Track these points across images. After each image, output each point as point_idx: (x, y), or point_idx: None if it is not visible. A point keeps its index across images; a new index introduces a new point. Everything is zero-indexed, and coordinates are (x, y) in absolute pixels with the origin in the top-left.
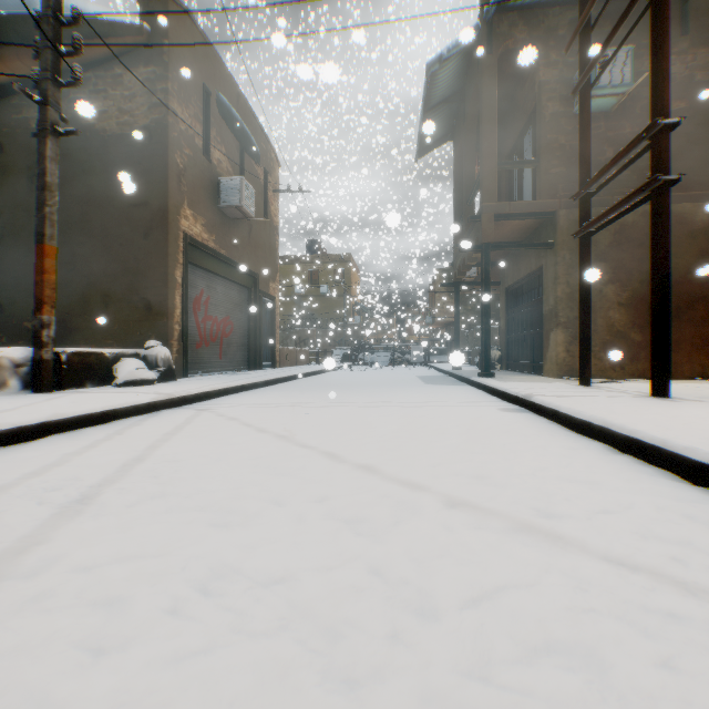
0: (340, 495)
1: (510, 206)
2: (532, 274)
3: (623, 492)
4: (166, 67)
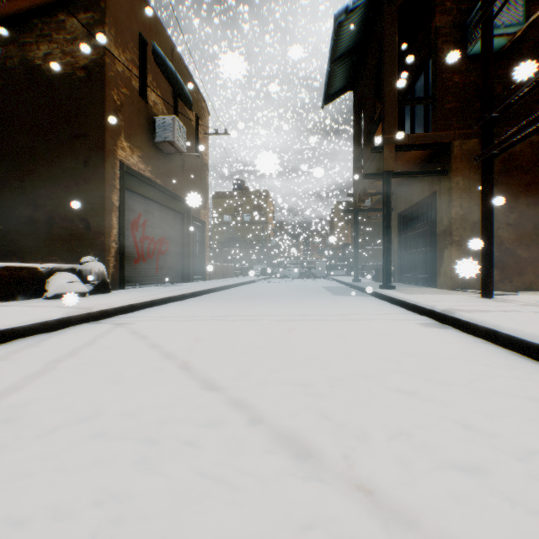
0: None
1: (408, 138)
2: (424, 199)
3: None
4: (104, 13)
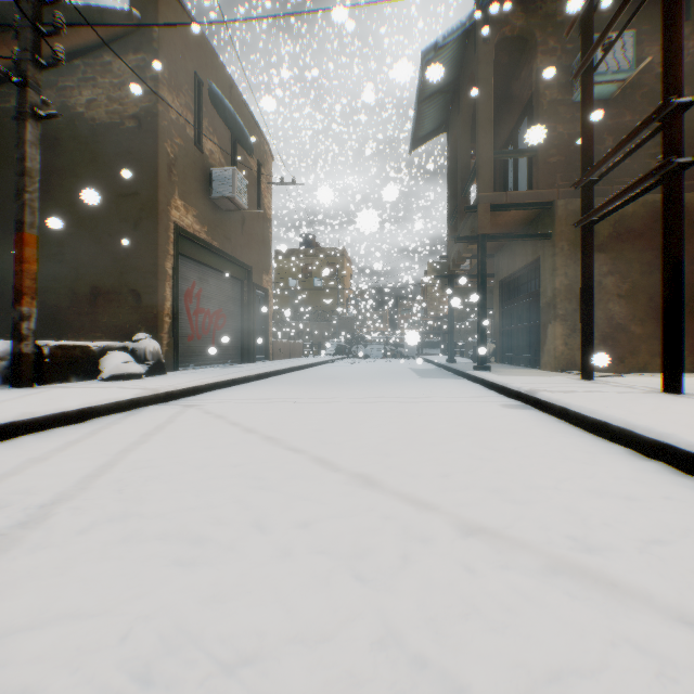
0: (334, 517)
1: (506, 196)
2: (528, 266)
3: (667, 512)
4: (156, 54)
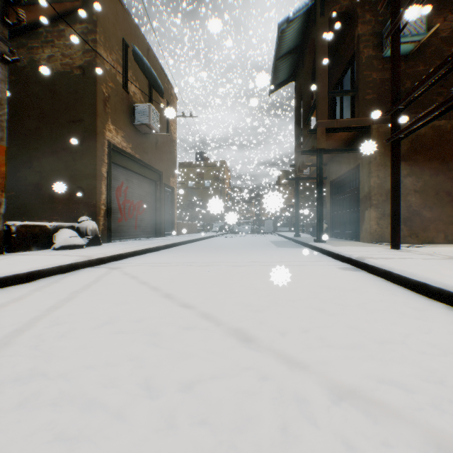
0: (216, 376)
1: (337, 122)
2: (350, 171)
3: None
4: (95, 24)
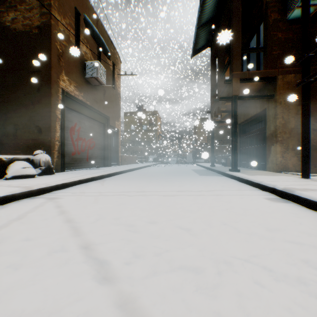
0: None
1: (248, 74)
2: (257, 114)
3: None
4: None
